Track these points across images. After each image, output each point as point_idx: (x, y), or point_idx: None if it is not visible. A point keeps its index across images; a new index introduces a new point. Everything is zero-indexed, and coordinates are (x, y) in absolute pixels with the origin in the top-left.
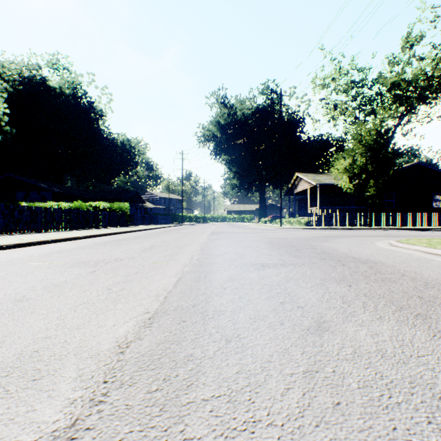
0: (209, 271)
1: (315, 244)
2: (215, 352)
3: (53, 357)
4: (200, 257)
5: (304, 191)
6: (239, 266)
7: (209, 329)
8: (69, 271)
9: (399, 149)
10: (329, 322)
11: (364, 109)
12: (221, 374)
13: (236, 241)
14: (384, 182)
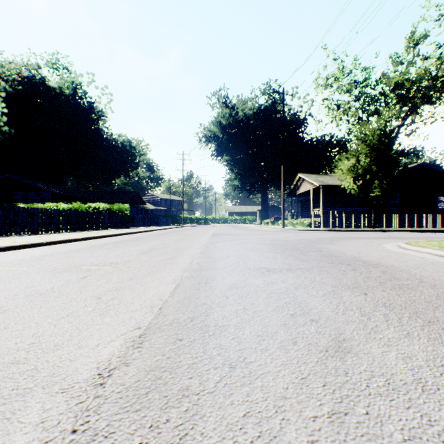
0: (210, 277)
1: (320, 247)
2: (216, 384)
3: (14, 392)
4: (201, 260)
5: (306, 192)
6: (242, 271)
7: (210, 351)
8: (58, 276)
9: (404, 149)
10: (349, 341)
11: (367, 110)
12: (224, 418)
13: (238, 243)
14: (388, 183)
